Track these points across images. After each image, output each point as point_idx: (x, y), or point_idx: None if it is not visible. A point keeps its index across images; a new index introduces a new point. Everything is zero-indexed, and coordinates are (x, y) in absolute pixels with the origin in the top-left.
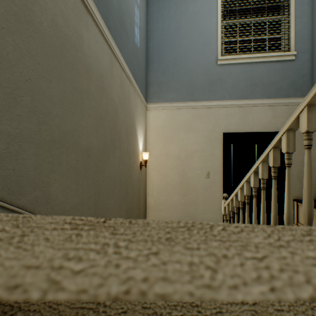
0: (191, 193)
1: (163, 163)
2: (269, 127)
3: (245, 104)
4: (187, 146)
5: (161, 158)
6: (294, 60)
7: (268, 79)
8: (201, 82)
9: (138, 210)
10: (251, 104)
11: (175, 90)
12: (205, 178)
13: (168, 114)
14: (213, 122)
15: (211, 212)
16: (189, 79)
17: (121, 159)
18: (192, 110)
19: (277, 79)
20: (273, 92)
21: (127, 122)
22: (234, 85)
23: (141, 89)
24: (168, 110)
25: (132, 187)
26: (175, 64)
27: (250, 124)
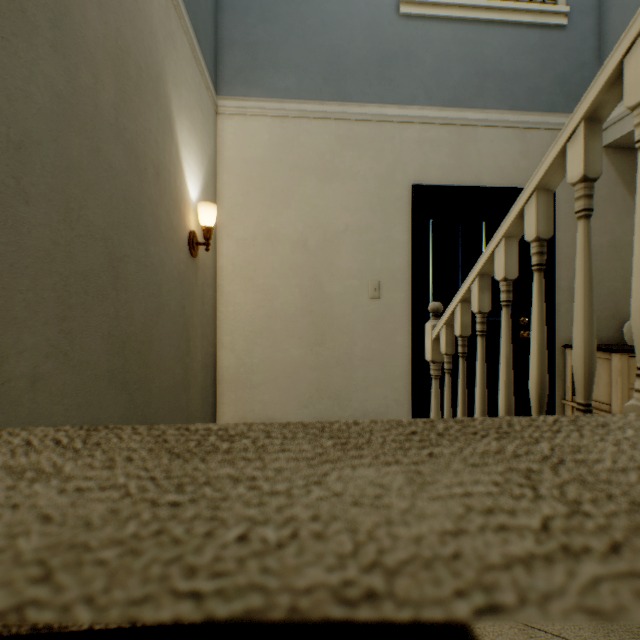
0: (335, 339)
1: (262, 259)
2: (514, 177)
3: (462, 119)
4: (326, 216)
5: (258, 247)
6: (564, 28)
7: (513, 65)
8: (361, 54)
9: (179, 369)
10: (475, 120)
11: (293, 67)
12: (369, 299)
13: (275, 129)
14: (388, 158)
15: (385, 384)
16: (330, 43)
17: (79, 121)
18: (339, 125)
19: (531, 68)
20: (523, 97)
21: (118, 23)
22: (439, 70)
23: (195, 24)
24: (276, 120)
25: (148, 278)
26: (294, 1)
27: (474, 168)
